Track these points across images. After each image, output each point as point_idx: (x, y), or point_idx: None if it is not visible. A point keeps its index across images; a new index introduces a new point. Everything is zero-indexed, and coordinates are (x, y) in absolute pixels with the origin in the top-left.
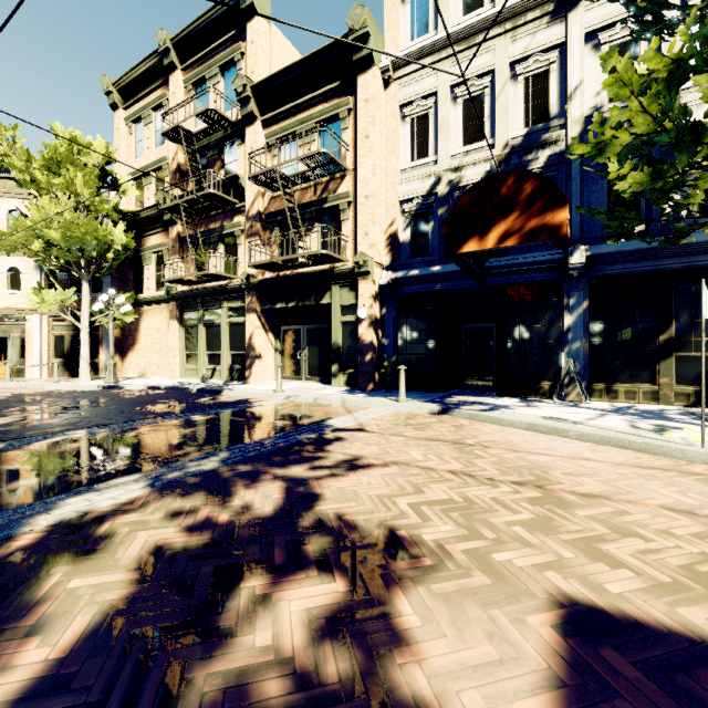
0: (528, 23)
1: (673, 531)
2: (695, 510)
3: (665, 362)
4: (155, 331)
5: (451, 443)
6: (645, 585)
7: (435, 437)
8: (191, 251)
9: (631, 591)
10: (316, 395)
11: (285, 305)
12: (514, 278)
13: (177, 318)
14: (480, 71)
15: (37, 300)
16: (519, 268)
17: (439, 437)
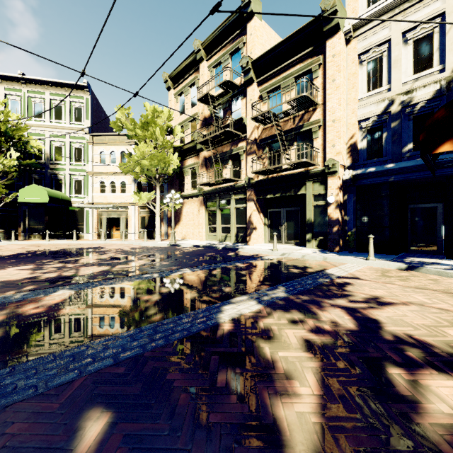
0: None
1: None
2: None
3: None
4: (191, 213)
5: (442, 292)
6: None
7: (422, 287)
8: (212, 166)
9: None
10: (302, 253)
11: (273, 196)
12: None
13: (204, 205)
14: (430, 16)
15: (137, 198)
16: None
17: (426, 287)
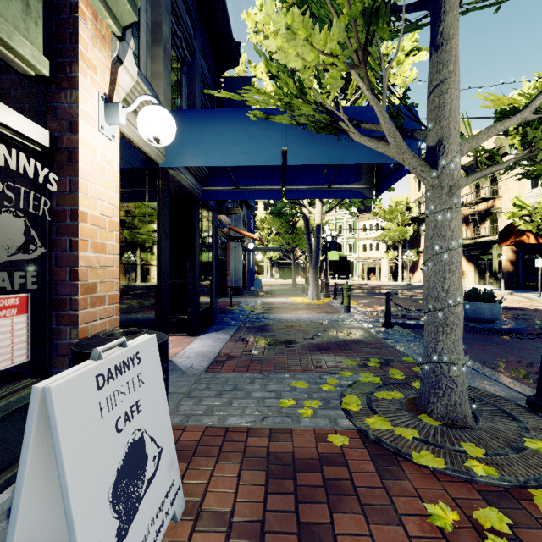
0: None
1: None
2: None
3: None
4: None
5: None
6: None
7: None
8: None
9: None
10: None
11: (475, 253)
12: None
13: None
14: None
15: (386, 255)
16: None
17: None
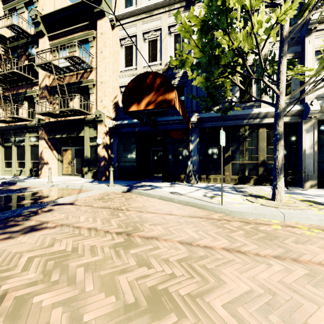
0: (175, 9)
1: (170, 259)
2: (194, 242)
3: (227, 165)
4: None
5: (113, 209)
6: (113, 309)
7: (108, 206)
8: (8, 104)
9: (99, 317)
10: (70, 184)
11: (61, 136)
12: (169, 126)
13: None
14: (155, 28)
15: None
16: (169, 122)
17: (110, 206)
